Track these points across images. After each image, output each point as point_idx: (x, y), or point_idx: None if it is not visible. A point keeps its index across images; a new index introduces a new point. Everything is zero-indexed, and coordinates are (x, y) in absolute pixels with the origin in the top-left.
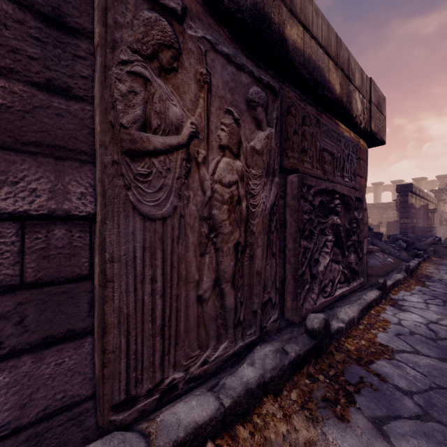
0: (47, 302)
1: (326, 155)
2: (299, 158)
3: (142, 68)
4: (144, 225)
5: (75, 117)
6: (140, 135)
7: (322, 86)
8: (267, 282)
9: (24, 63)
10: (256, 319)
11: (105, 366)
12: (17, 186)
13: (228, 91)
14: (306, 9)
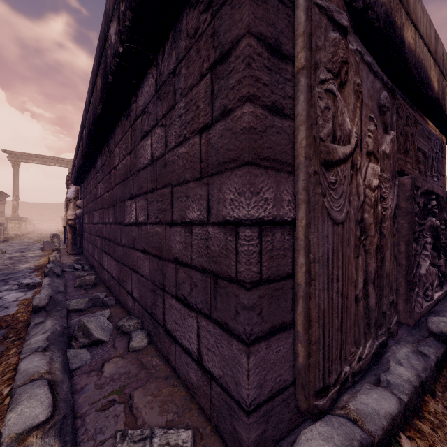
0: (272, 297)
1: (420, 155)
2: (404, 159)
3: (332, 85)
4: (333, 229)
5: (285, 133)
6: (332, 146)
7: (426, 85)
8: (392, 284)
9: (261, 89)
10: (385, 320)
11: (310, 355)
12: (258, 196)
13: (369, 99)
14: (416, 8)
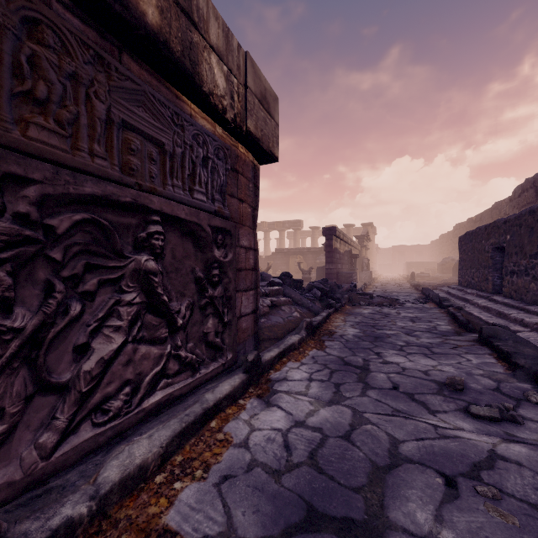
0: None
1: (136, 139)
2: (3, 108)
3: None
4: None
5: None
6: None
7: None
8: None
9: None
10: None
11: None
12: None
13: None
14: None
